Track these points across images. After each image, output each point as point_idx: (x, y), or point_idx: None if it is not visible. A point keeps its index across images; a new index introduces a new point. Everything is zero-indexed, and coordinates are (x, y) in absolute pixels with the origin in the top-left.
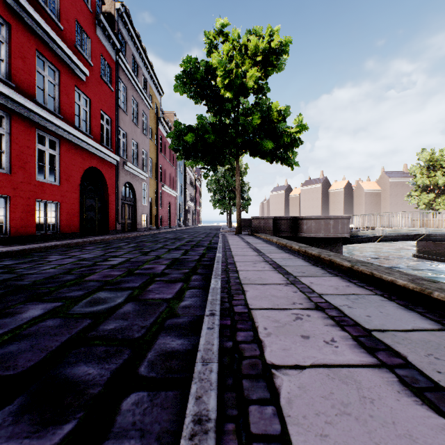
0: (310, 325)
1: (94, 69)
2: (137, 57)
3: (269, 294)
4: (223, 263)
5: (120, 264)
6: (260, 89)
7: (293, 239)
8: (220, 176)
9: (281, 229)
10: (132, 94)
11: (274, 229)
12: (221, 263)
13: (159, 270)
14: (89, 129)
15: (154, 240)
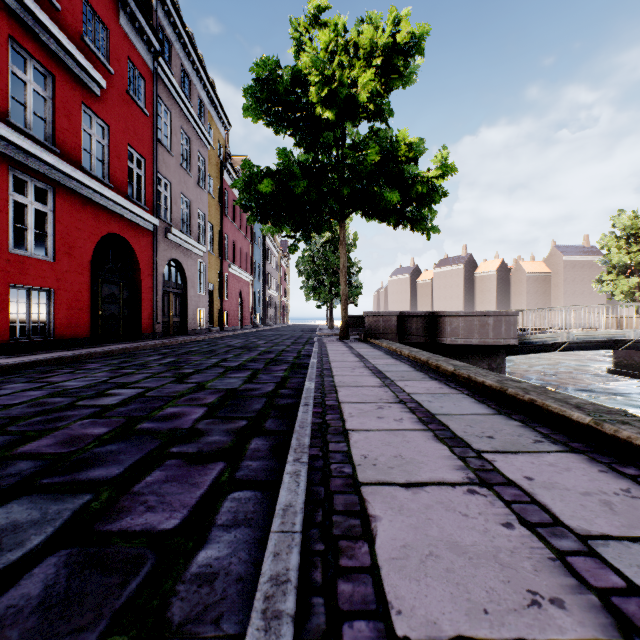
0: None
1: (117, 80)
2: (188, 68)
3: (440, 537)
4: (317, 408)
5: (120, 405)
6: (378, 111)
7: (428, 347)
8: (315, 251)
9: (410, 331)
10: (180, 125)
11: (400, 331)
12: (312, 408)
13: (189, 421)
14: (107, 174)
15: (209, 351)
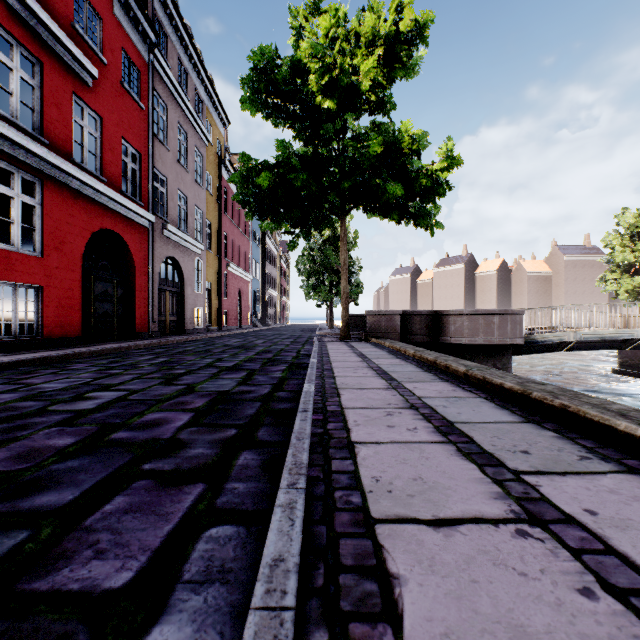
0: None
1: (110, 71)
2: (186, 62)
3: (495, 616)
4: (317, 415)
5: (97, 410)
6: (380, 103)
7: (431, 347)
8: (315, 249)
9: (413, 330)
10: (177, 119)
11: (403, 330)
12: (312, 415)
13: (170, 429)
14: (100, 168)
15: (204, 351)
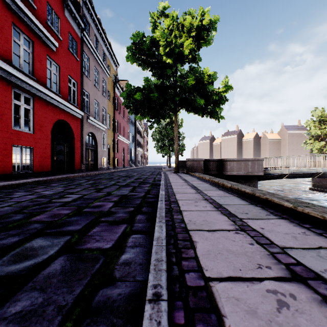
0: (309, 324)
1: (63, 43)
2: (98, 36)
3: (223, 248)
4: (166, 202)
5: (73, 201)
6: (193, 58)
7: (219, 176)
8: (161, 128)
9: (209, 168)
10: (94, 65)
11: (205, 168)
12: (164, 202)
13: (106, 208)
14: (58, 90)
15: (109, 178)
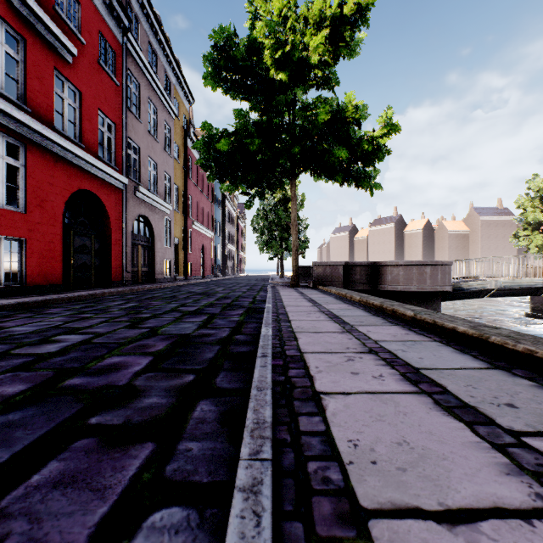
0: None
1: (88, 50)
2: (156, 46)
3: None
4: (276, 360)
5: (58, 354)
6: (326, 79)
7: (370, 294)
8: (268, 210)
9: (354, 279)
10: (148, 96)
11: (345, 279)
12: (271, 360)
13: (127, 375)
14: (79, 135)
15: (170, 297)
